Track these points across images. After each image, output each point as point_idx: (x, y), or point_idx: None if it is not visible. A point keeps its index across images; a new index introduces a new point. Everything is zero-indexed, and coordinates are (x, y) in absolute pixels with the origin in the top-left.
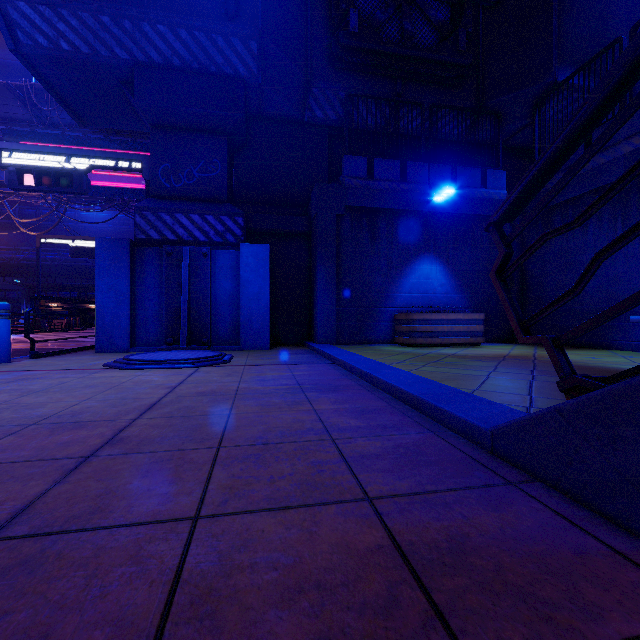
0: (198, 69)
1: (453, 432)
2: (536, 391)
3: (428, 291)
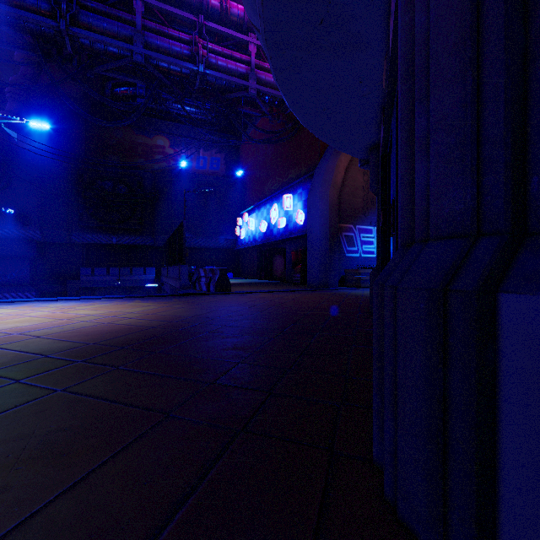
0: (14, 238)
1: None
2: None
3: None
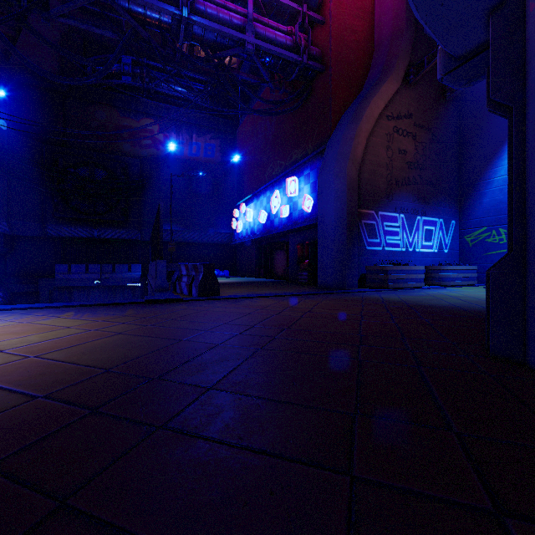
0: None
1: None
2: None
3: None
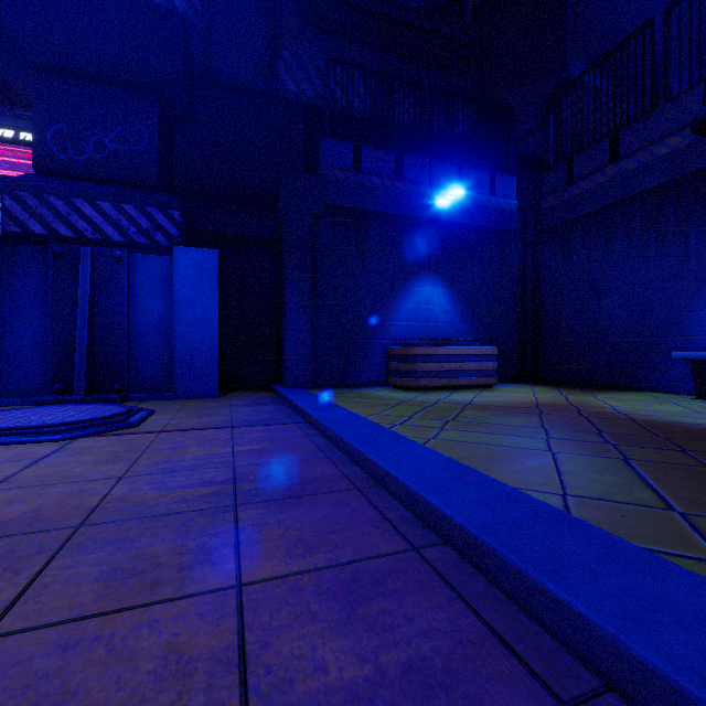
0: None
1: (621, 699)
2: (668, 493)
3: (429, 319)
